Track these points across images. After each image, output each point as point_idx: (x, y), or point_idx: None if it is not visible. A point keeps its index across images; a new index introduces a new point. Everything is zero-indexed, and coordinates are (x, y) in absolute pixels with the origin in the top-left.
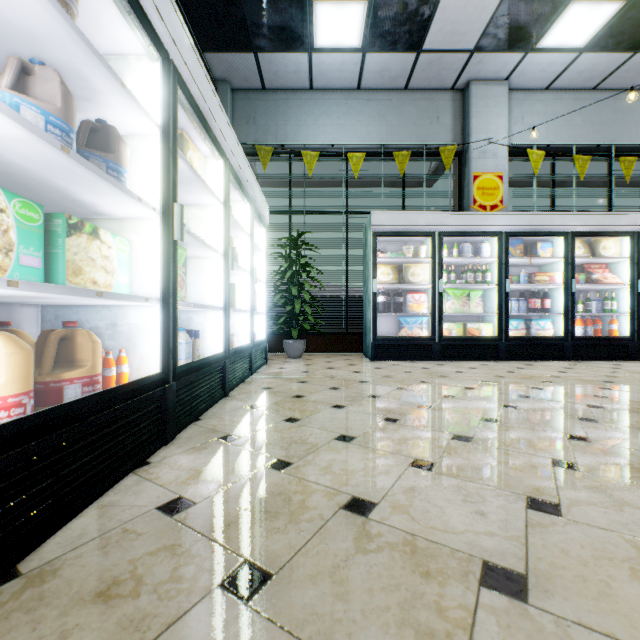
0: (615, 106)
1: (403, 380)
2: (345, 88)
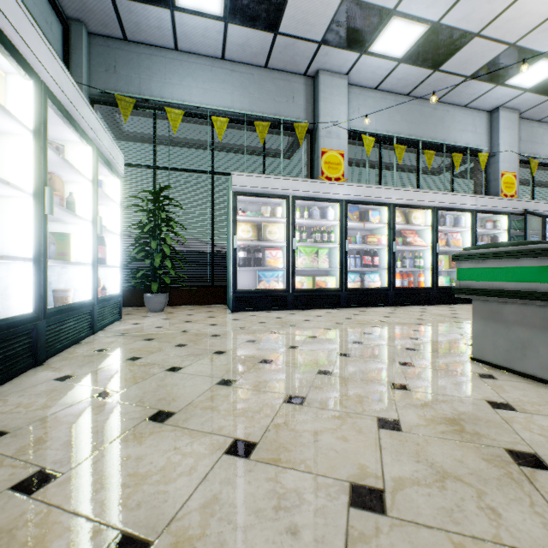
0: (421, 111)
1: (255, 331)
2: (210, 55)
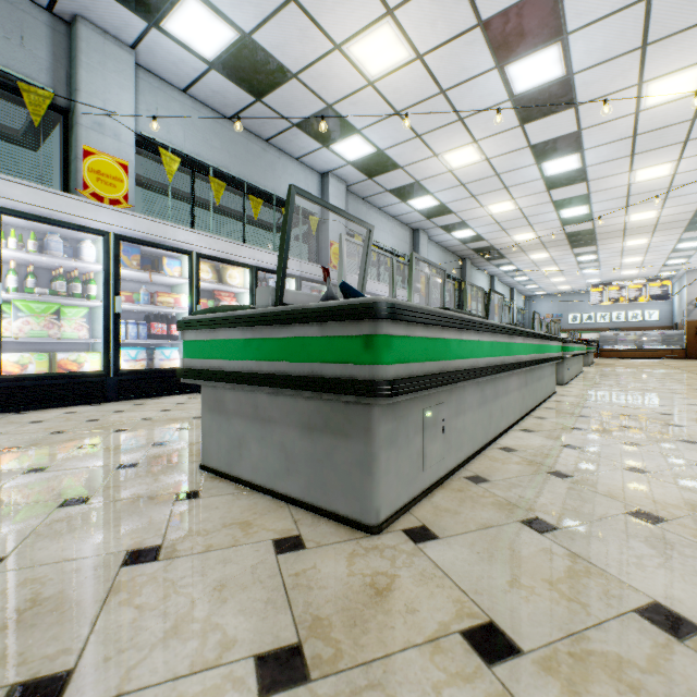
0: (249, 146)
1: None
2: None
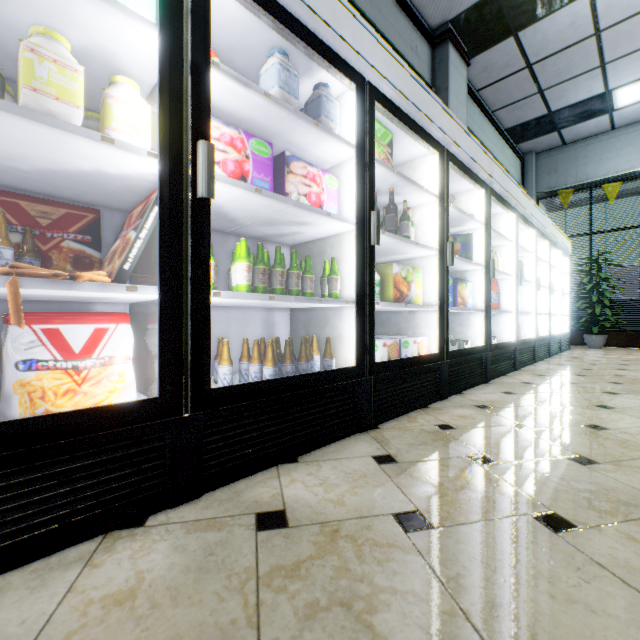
0: None
1: None
2: None
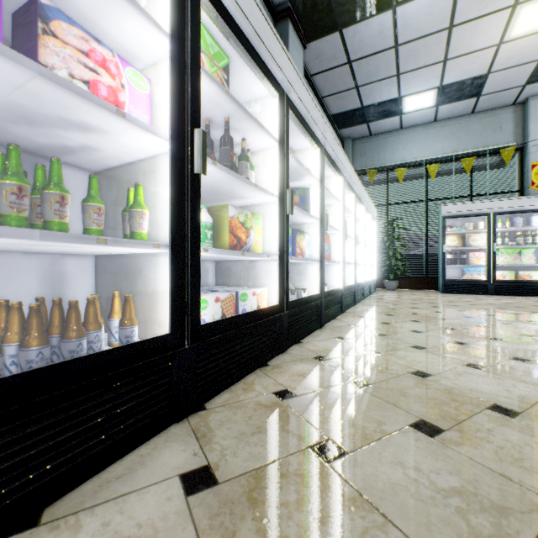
0: None
1: (454, 300)
2: (425, 123)
